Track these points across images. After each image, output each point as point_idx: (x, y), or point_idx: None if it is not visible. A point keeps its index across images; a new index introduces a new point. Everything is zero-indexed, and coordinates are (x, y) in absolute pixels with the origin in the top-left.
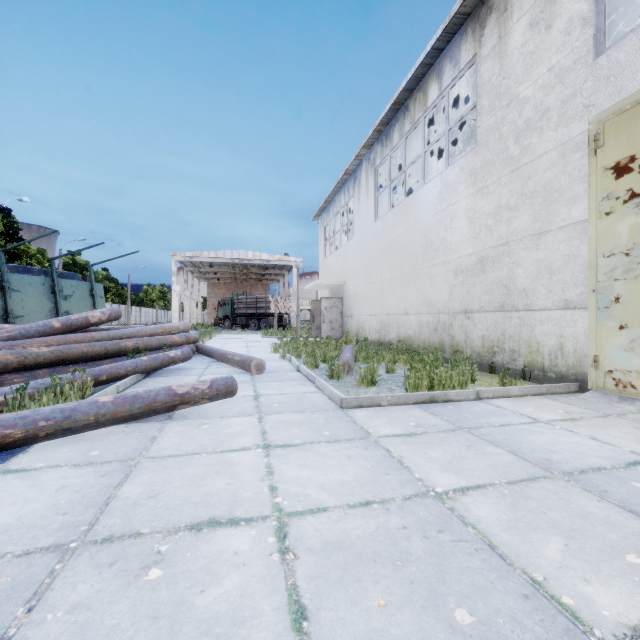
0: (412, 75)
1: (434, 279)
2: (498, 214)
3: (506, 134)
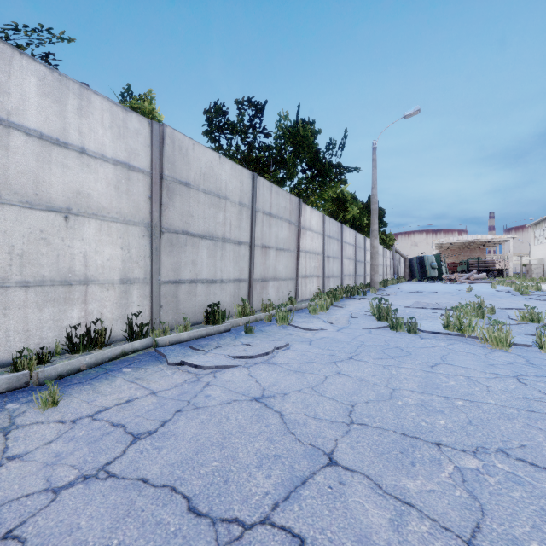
0: None
1: None
2: None
3: None
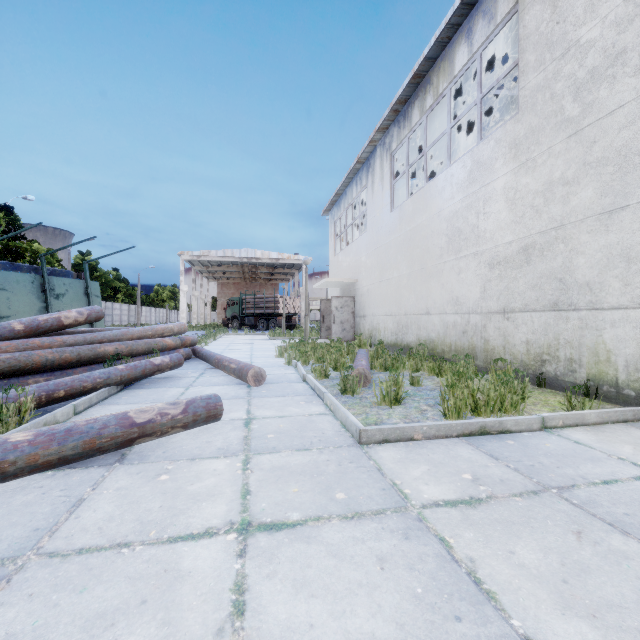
0: (436, 39)
1: (462, 273)
2: (549, 191)
3: (561, 91)
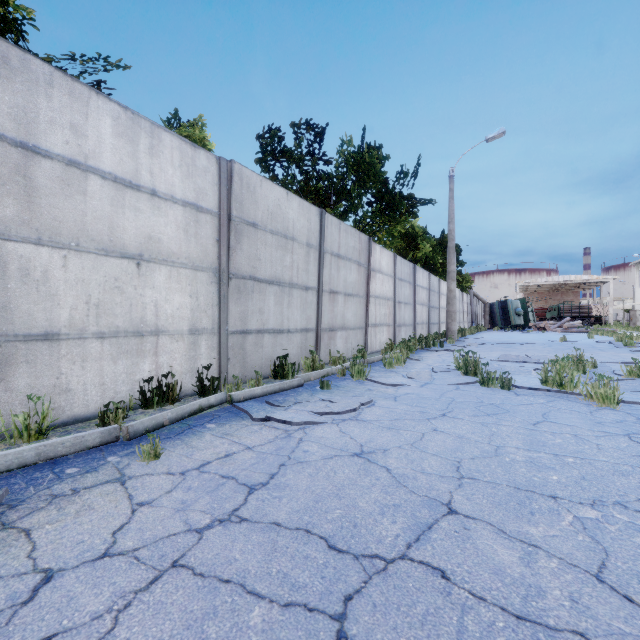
0: None
1: None
2: None
3: None
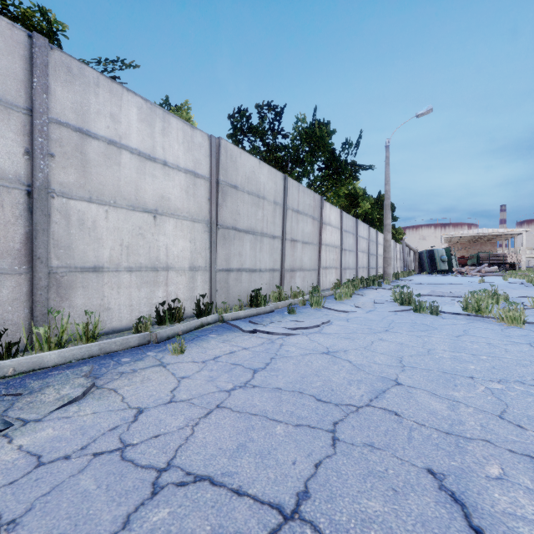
0: None
1: None
2: None
3: None
